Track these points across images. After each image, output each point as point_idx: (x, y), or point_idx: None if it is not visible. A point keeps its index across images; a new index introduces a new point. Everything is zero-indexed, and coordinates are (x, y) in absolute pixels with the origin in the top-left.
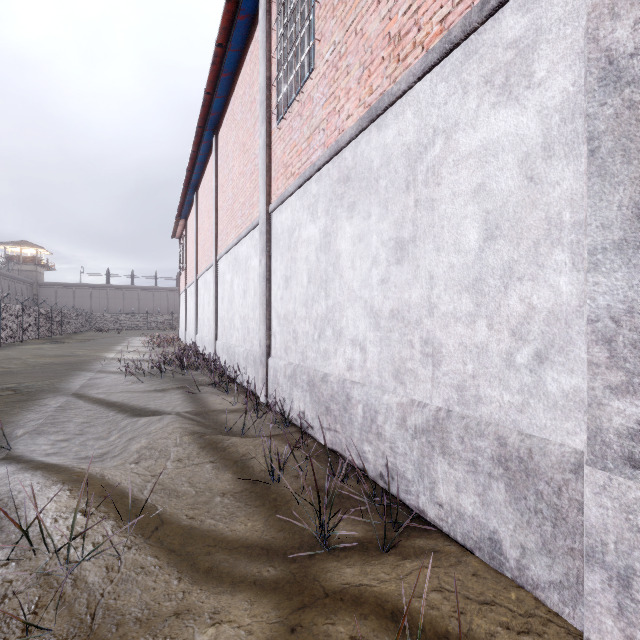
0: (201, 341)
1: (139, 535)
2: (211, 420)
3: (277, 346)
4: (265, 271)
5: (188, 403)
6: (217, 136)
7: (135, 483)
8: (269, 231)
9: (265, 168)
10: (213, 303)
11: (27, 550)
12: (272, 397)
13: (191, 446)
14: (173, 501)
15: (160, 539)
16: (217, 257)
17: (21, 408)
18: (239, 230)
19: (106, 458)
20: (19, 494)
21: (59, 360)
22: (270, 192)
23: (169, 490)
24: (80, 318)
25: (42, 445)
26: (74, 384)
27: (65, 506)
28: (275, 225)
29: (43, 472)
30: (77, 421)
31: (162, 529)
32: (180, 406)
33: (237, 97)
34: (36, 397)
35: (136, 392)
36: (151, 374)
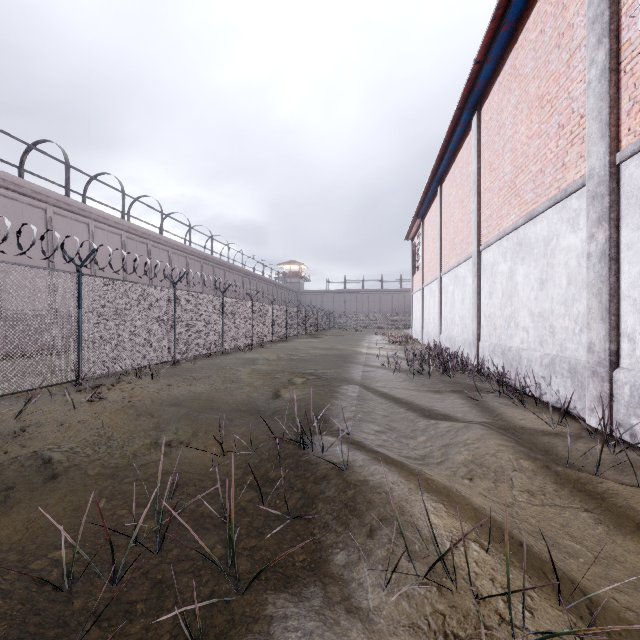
0: (449, 341)
1: (575, 614)
2: (526, 440)
3: (639, 353)
4: (607, 247)
5: (477, 411)
6: (479, 111)
7: (499, 513)
8: (615, 190)
9: (607, 104)
10: (473, 299)
11: (441, 576)
12: (627, 426)
13: (538, 476)
14: (570, 561)
15: (611, 636)
16: (480, 247)
17: (331, 393)
18: (528, 207)
19: (429, 463)
20: (392, 492)
21: (329, 352)
22: (616, 135)
23: (547, 538)
24: (327, 318)
25: (368, 434)
26: (355, 375)
27: (452, 527)
28: (632, 178)
29: (396, 470)
30: (379, 413)
31: (598, 614)
32: (470, 414)
33: (523, 46)
34: (333, 384)
35: (412, 390)
36: (414, 372)
